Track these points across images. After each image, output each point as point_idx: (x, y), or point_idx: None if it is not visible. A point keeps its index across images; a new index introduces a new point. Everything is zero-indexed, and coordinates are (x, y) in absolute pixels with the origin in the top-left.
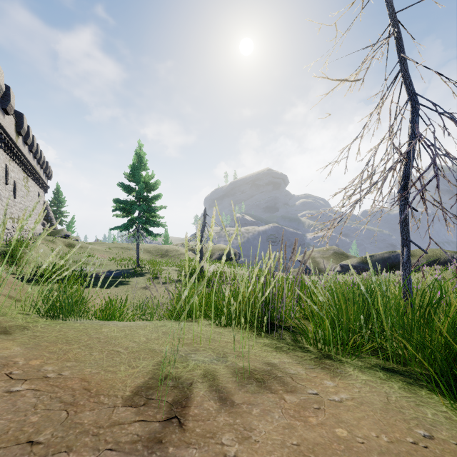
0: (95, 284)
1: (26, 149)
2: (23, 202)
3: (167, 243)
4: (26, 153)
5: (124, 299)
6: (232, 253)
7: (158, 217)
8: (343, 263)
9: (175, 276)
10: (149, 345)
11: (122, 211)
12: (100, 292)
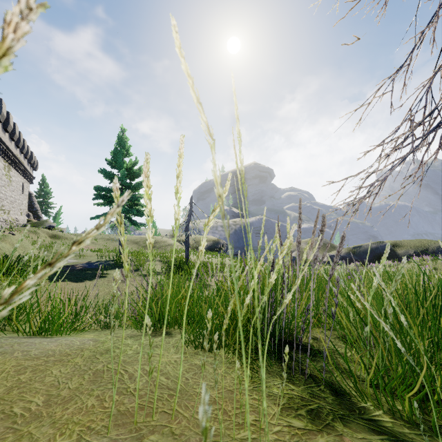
0: (67, 277)
1: (6, 137)
2: (4, 192)
3: (155, 235)
4: (7, 140)
5: (96, 295)
6: (219, 195)
7: (142, 206)
8: (330, 254)
9: (159, 268)
10: (32, 429)
11: (103, 199)
12: (68, 287)
